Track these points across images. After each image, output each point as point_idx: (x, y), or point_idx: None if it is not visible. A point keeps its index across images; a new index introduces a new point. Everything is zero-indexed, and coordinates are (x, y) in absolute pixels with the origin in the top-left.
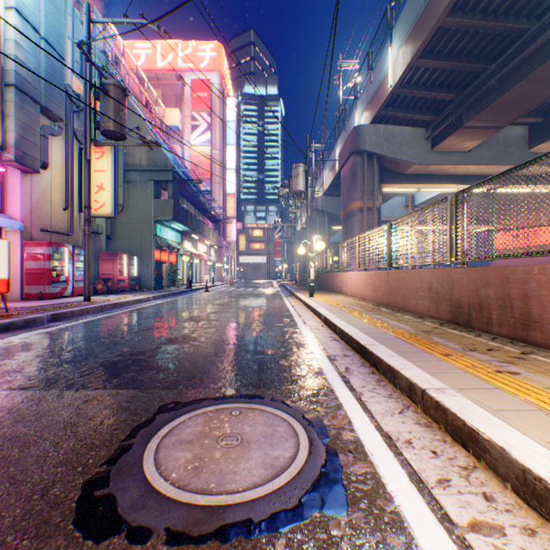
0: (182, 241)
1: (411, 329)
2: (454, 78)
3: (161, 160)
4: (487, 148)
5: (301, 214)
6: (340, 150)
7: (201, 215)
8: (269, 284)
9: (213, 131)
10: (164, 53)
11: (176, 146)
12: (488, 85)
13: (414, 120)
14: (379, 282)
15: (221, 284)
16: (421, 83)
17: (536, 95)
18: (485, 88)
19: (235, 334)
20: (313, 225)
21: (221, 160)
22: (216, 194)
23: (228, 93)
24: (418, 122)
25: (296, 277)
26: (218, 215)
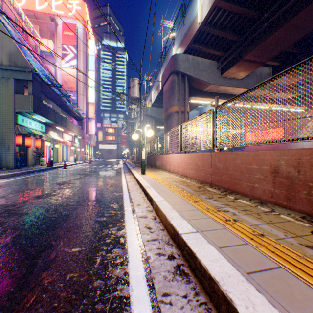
0: (48, 131)
1: (296, 242)
2: (239, 24)
3: (22, 62)
4: (251, 78)
5: (138, 119)
6: (163, 73)
7: (67, 114)
8: (116, 162)
9: (78, 59)
10: (41, 0)
11: (50, 66)
12: (262, 28)
13: (210, 55)
14: (202, 162)
15: (82, 162)
16: (219, 24)
17: (290, 39)
18: (260, 30)
19: (2, 264)
20: (145, 125)
21: (84, 79)
22: (80, 102)
23: (90, 37)
24: (213, 57)
25: (135, 157)
26: (80, 115)
